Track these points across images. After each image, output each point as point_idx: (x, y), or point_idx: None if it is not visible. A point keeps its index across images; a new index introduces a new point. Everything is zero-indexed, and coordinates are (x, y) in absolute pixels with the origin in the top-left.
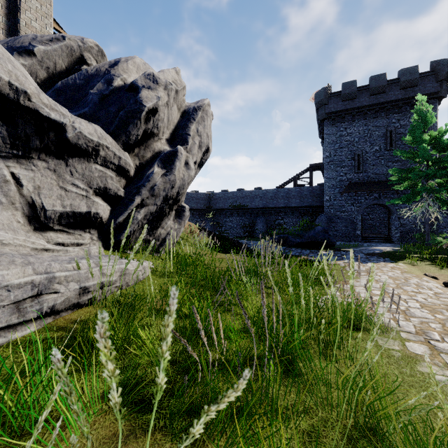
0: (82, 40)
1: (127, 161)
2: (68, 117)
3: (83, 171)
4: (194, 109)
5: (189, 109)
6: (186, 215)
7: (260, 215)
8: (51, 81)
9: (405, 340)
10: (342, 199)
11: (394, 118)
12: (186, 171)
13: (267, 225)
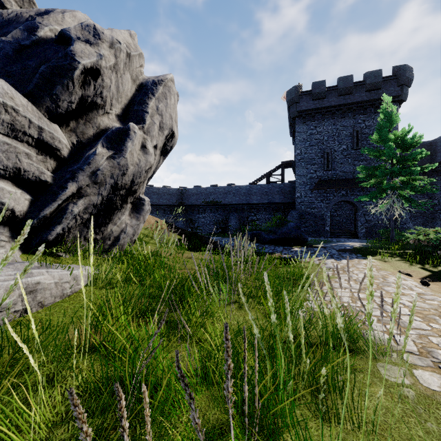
0: None
1: (55, 135)
2: None
3: None
4: (153, 83)
5: (147, 82)
6: (146, 210)
7: (233, 212)
8: None
9: (412, 366)
10: (312, 195)
11: (360, 119)
12: (143, 155)
13: (240, 222)
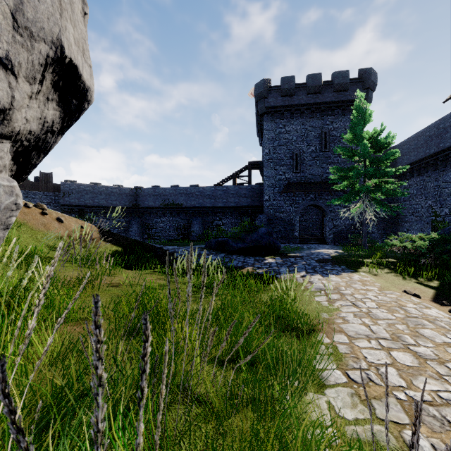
0: None
1: None
2: None
3: None
4: None
5: None
6: (2, 204)
7: (197, 216)
8: None
9: None
10: (281, 199)
11: (328, 120)
12: None
13: (204, 227)
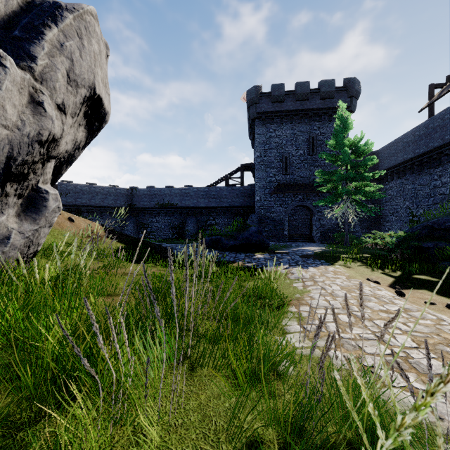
0: None
1: None
2: None
3: None
4: (56, 5)
5: (44, 1)
6: (50, 207)
7: (191, 215)
8: None
9: None
10: (272, 199)
11: (315, 126)
12: (32, 116)
13: (198, 226)
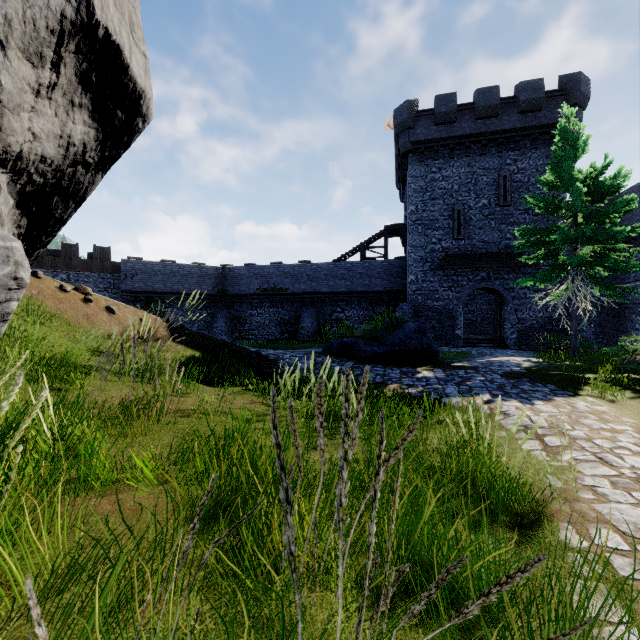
0: None
1: None
2: None
3: None
4: None
5: None
6: None
7: (308, 306)
8: None
9: None
10: (435, 279)
11: (509, 158)
12: None
13: (319, 322)
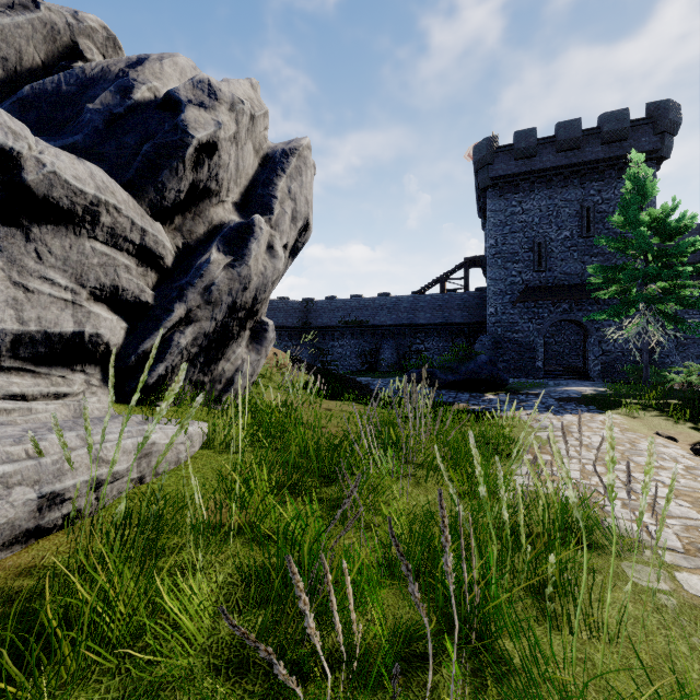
0: (74, 14)
1: (159, 238)
2: (25, 140)
3: (66, 252)
4: (283, 153)
5: (274, 153)
6: (269, 338)
7: (388, 337)
8: (12, 86)
9: (673, 568)
10: (515, 312)
11: (593, 188)
12: (270, 260)
13: (399, 353)
